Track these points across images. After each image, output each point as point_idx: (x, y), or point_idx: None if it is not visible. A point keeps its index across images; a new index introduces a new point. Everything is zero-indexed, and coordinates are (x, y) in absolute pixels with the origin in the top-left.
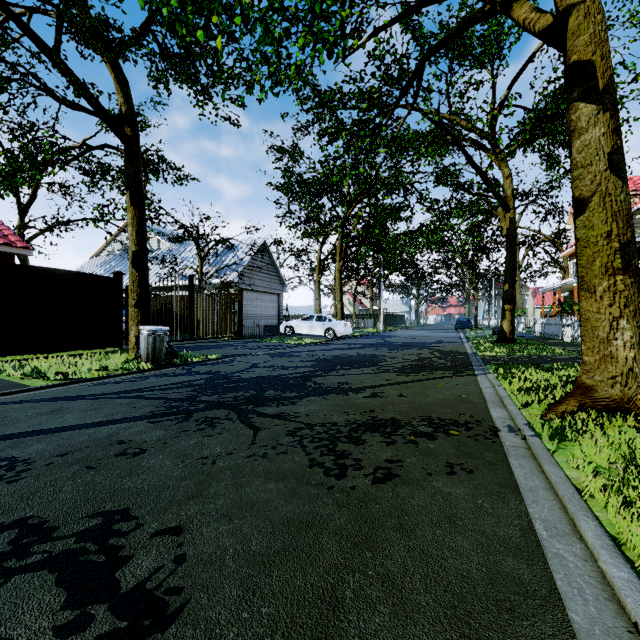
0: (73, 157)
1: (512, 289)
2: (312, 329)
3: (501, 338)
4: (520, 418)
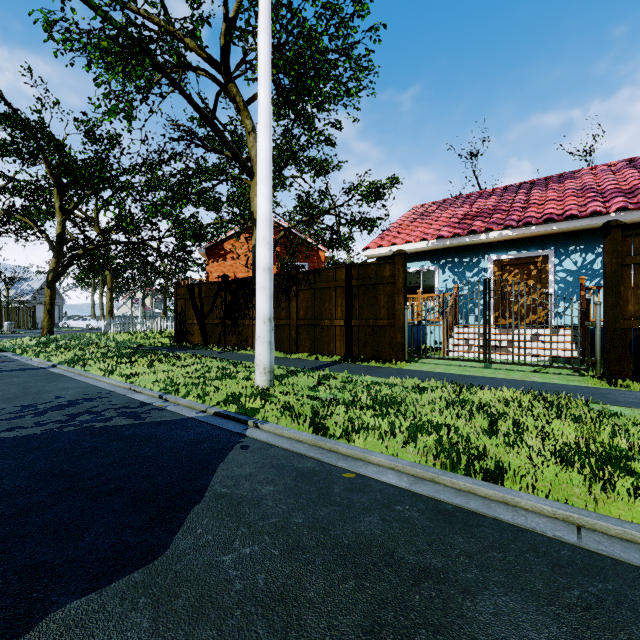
0: None
1: (165, 309)
2: (79, 325)
3: None
4: None
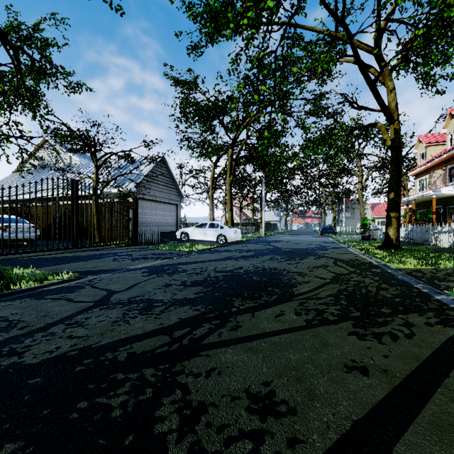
0: None
1: (398, 197)
2: (205, 235)
3: (387, 244)
4: None
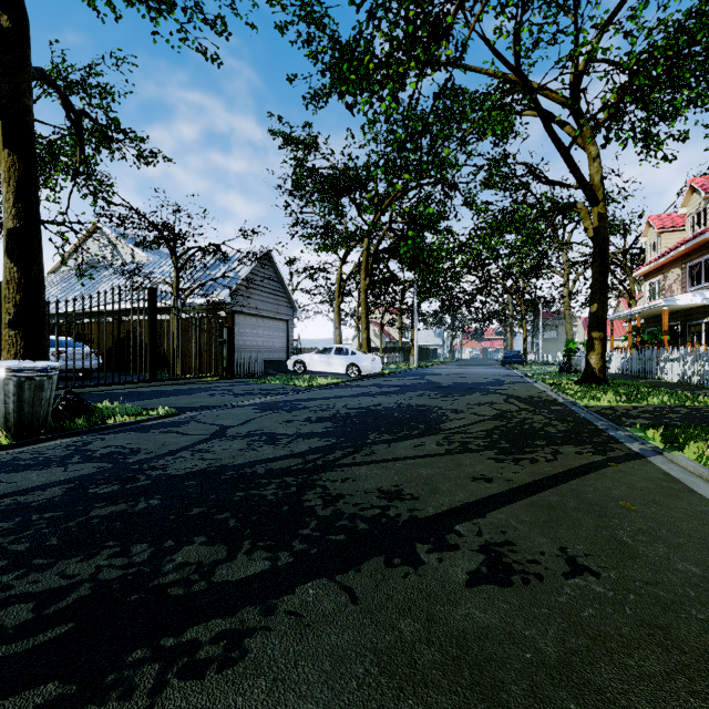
0: None
1: (603, 310)
2: (330, 365)
3: (587, 377)
4: None
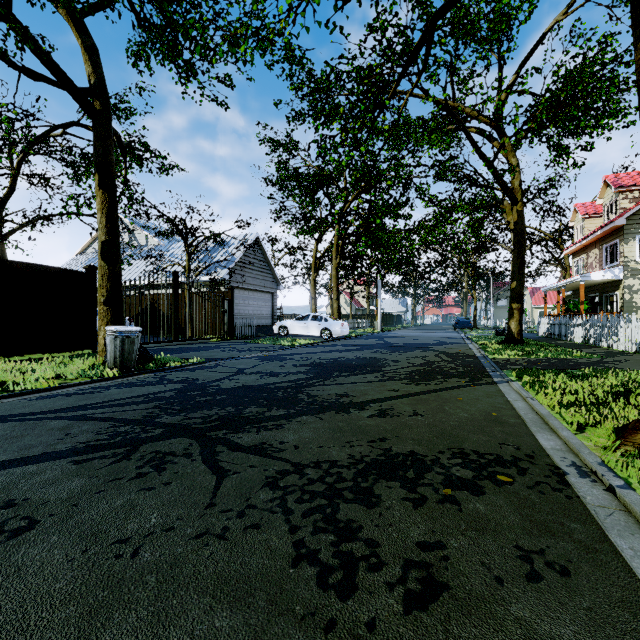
0: (37, 136)
1: (520, 287)
2: (307, 329)
3: (508, 339)
4: (587, 452)
